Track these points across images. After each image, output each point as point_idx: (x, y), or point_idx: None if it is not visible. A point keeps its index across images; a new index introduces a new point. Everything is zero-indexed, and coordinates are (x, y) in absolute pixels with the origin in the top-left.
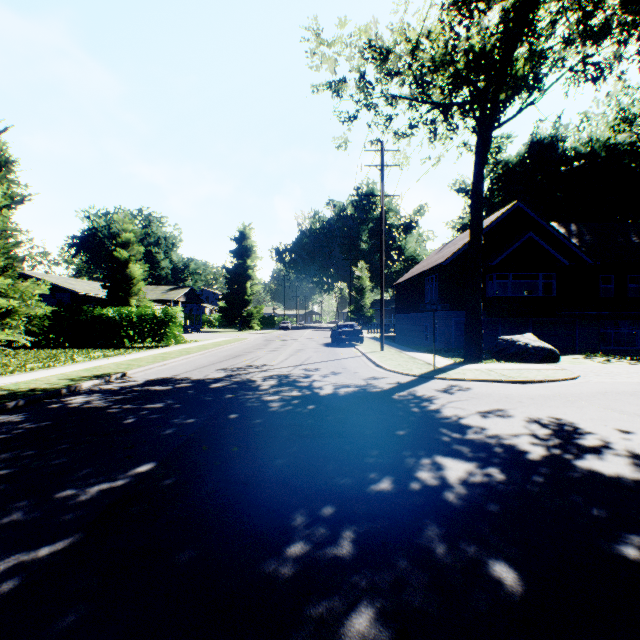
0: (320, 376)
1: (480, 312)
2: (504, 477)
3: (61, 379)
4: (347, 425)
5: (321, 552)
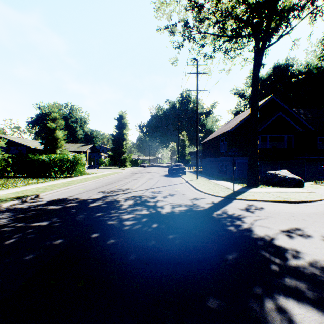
0: (162, 197)
1: (257, 157)
2: None
3: None
4: (184, 247)
5: None
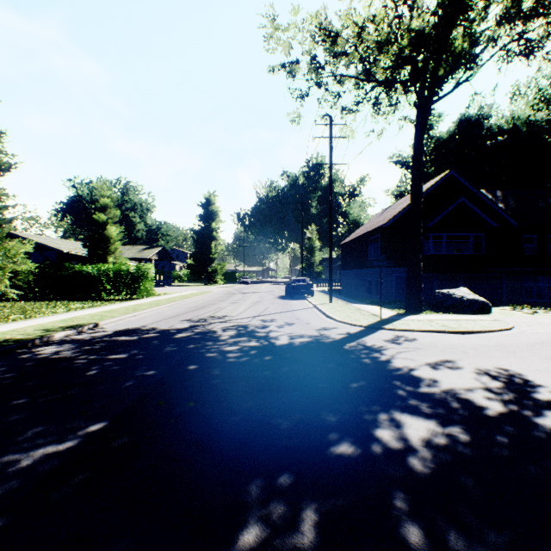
0: (276, 327)
1: (420, 268)
2: (468, 438)
3: (37, 330)
4: (302, 377)
5: (278, 541)
